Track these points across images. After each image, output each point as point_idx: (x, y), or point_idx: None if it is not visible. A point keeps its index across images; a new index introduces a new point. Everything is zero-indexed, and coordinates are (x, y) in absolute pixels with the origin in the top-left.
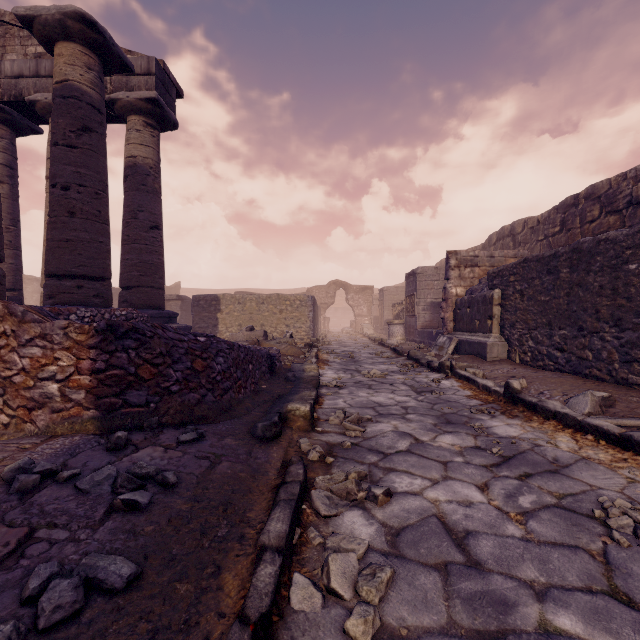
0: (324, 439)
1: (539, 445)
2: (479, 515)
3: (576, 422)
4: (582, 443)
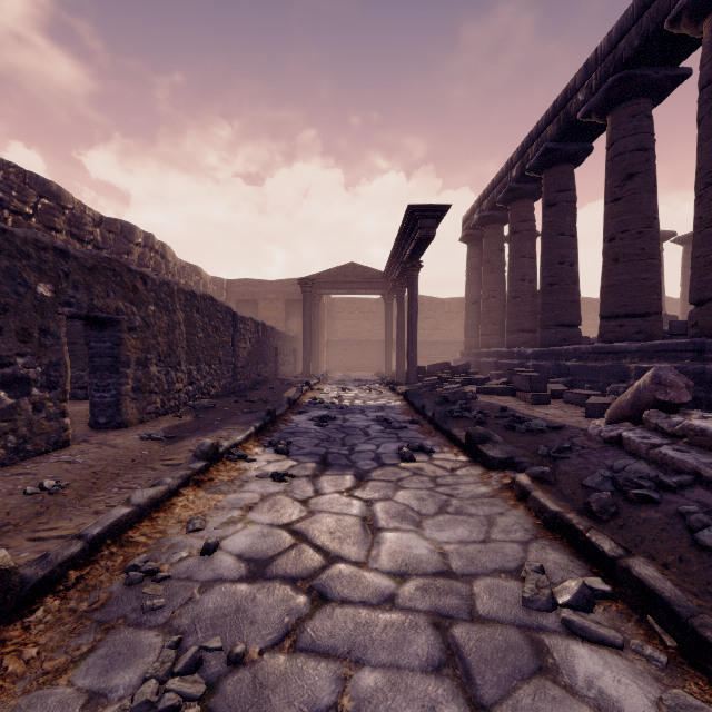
0: None
1: None
2: None
3: None
4: None
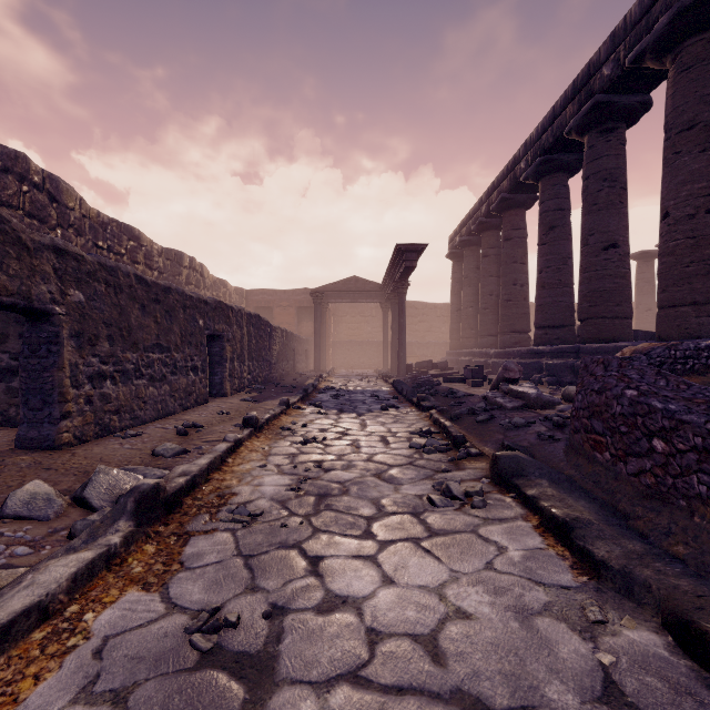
0: (469, 470)
1: (277, 465)
2: (370, 444)
3: (220, 458)
4: (242, 462)
